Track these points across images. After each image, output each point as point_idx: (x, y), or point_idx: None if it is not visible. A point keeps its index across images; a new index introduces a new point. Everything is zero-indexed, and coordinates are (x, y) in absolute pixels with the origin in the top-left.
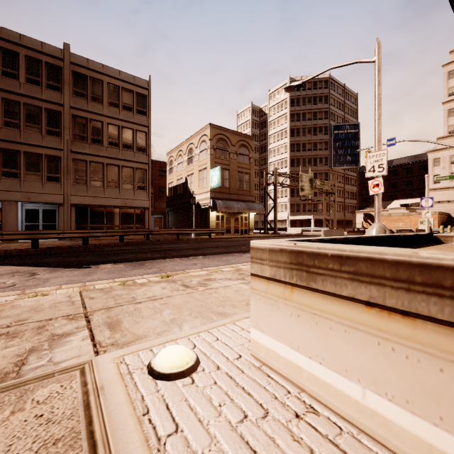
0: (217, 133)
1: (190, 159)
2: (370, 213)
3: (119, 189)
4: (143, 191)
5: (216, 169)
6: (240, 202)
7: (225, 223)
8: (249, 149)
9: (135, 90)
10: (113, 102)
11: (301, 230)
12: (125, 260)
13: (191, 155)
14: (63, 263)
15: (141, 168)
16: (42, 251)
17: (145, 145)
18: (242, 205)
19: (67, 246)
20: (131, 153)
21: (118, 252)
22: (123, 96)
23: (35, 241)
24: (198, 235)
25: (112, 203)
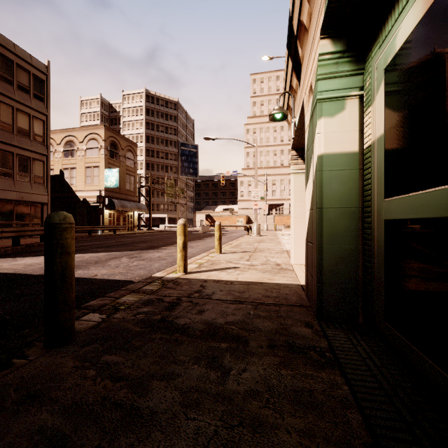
0: (110, 135)
1: (69, 151)
2: (210, 214)
3: (13, 180)
4: (41, 184)
5: (114, 170)
6: (130, 202)
7: (116, 220)
8: (134, 154)
9: (31, 71)
10: (5, 77)
11: (165, 226)
12: (159, 246)
13: (72, 148)
14: (131, 249)
15: (38, 159)
16: (24, 249)
17: (42, 135)
18: (133, 204)
19: (35, 243)
20: (28, 141)
21: (117, 244)
22: (17, 74)
23: (18, 239)
24: (85, 232)
25: (6, 196)
